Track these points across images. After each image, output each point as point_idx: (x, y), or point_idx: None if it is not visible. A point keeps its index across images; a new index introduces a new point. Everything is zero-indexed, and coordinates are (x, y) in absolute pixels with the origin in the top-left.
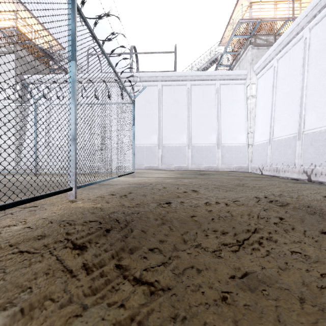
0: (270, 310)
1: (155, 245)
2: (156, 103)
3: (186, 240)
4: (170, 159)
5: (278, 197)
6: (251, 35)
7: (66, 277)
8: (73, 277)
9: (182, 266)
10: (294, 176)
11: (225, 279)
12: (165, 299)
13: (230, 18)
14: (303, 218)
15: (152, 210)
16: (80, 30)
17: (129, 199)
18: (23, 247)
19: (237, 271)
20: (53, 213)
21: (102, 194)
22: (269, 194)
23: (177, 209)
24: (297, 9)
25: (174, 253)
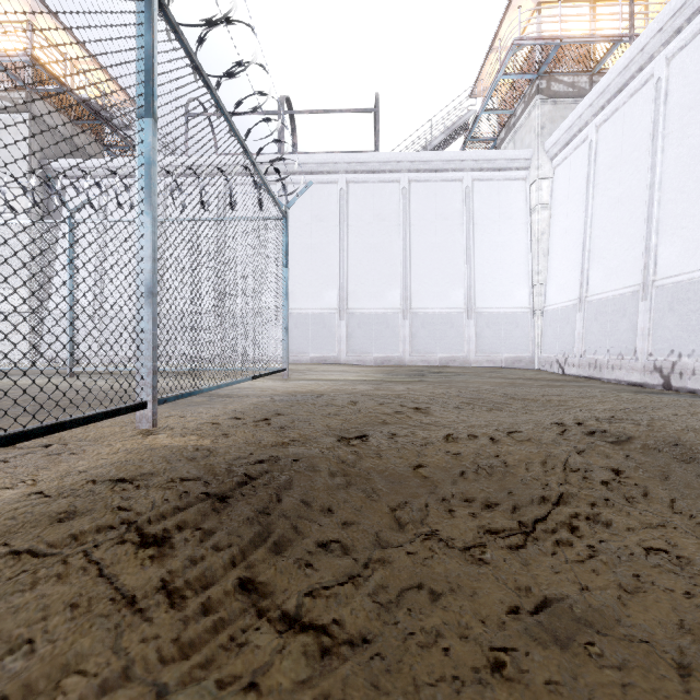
0: (610, 696)
1: (333, 534)
2: (334, 221)
3: (403, 521)
4: (365, 341)
5: (608, 424)
6: (540, 74)
7: (121, 616)
8: (136, 614)
9: (396, 585)
10: (634, 378)
11: (497, 617)
12: (357, 667)
13: (494, 37)
14: (667, 470)
15: (326, 453)
16: (164, 51)
17: (275, 429)
18: (21, 542)
19: (523, 595)
20: (101, 459)
21: (214, 417)
22: (585, 416)
23: (382, 450)
24: (639, 17)
25: (378, 554)
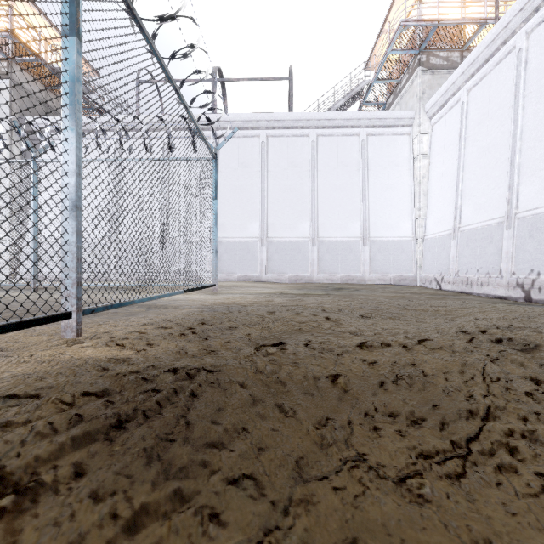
0: None
1: (246, 465)
2: (256, 167)
3: (325, 443)
4: (281, 263)
5: (510, 332)
6: (421, 50)
7: None
8: None
9: (324, 541)
10: (500, 292)
11: None
12: None
13: (384, 21)
14: None
15: (243, 364)
16: None
17: (198, 337)
18: None
19: None
20: (6, 372)
21: (143, 325)
22: (486, 325)
23: (300, 359)
24: (500, 4)
25: (299, 493)
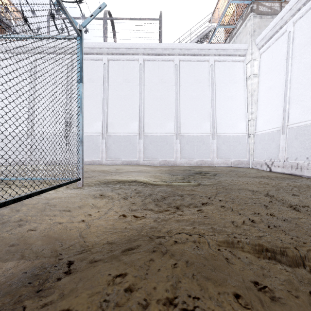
0: None
1: None
2: (136, 82)
3: None
4: (154, 151)
5: None
6: (253, 1)
7: None
8: None
9: None
10: None
11: None
12: None
13: None
14: None
15: None
16: None
17: None
18: None
19: None
20: None
21: None
22: None
23: None
24: None
25: None
